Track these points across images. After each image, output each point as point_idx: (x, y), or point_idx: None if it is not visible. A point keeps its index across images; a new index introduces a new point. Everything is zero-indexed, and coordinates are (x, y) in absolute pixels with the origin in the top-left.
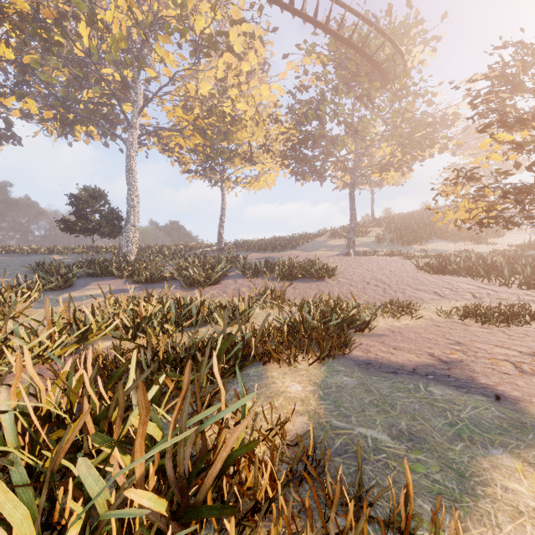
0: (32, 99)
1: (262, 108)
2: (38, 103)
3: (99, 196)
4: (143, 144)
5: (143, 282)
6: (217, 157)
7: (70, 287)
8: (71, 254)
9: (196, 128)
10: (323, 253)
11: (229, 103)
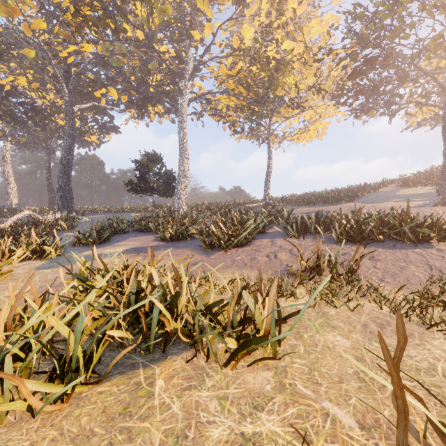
0: (112, 87)
1: (312, 43)
2: (117, 90)
3: (156, 159)
4: (199, 114)
5: (170, 238)
6: (262, 109)
7: (105, 243)
8: (145, 212)
9: (241, 84)
10: (397, 204)
11: (273, 45)
